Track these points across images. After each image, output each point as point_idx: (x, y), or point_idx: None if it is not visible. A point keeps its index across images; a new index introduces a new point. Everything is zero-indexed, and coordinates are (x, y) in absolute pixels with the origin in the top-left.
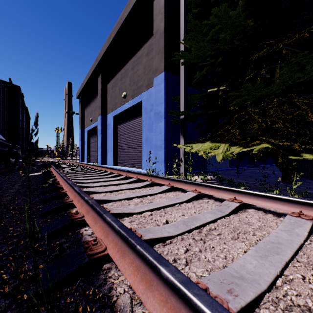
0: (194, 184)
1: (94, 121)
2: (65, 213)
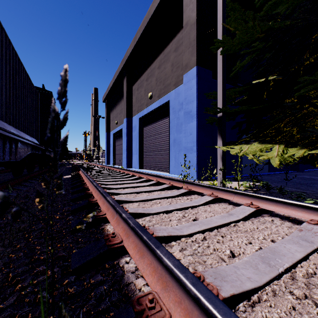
0: (248, 196)
1: (119, 123)
2: (97, 230)
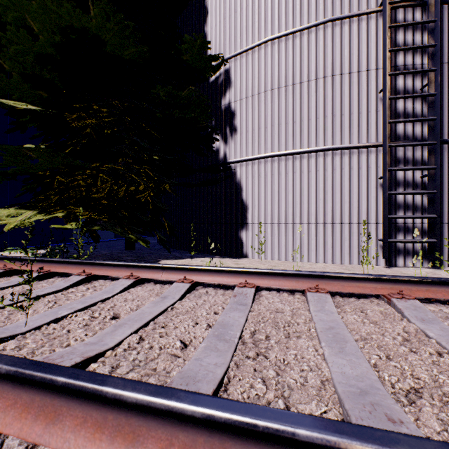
0: None
1: None
2: None
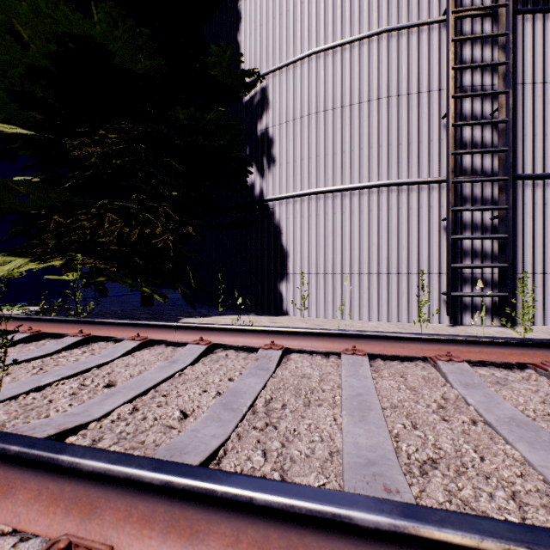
0: None
1: None
2: None
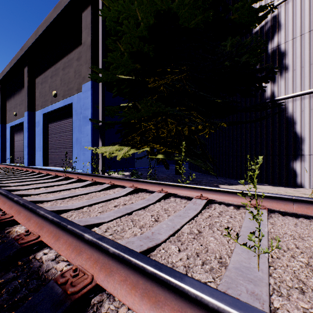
0: (94, 176)
1: (19, 116)
2: None
